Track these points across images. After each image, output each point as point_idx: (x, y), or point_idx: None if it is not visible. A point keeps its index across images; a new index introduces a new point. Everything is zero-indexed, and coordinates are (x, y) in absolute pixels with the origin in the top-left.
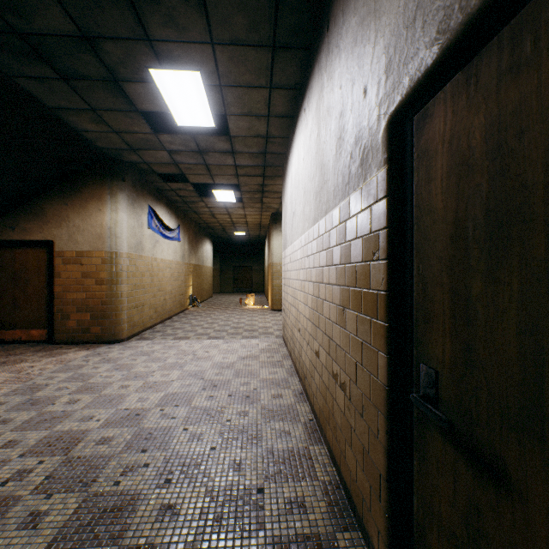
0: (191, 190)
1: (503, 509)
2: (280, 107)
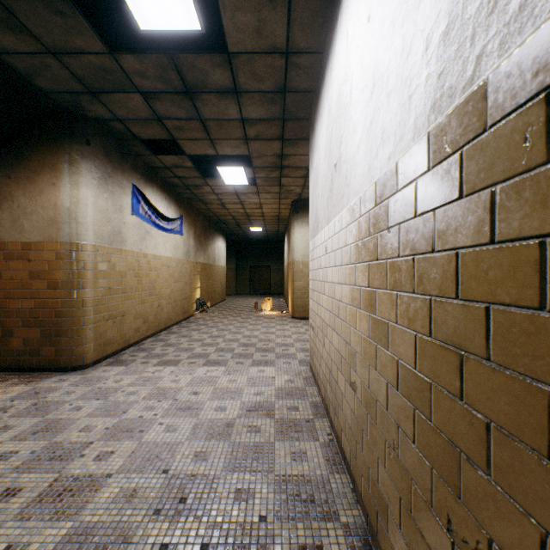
0: (190, 166)
1: None
2: None
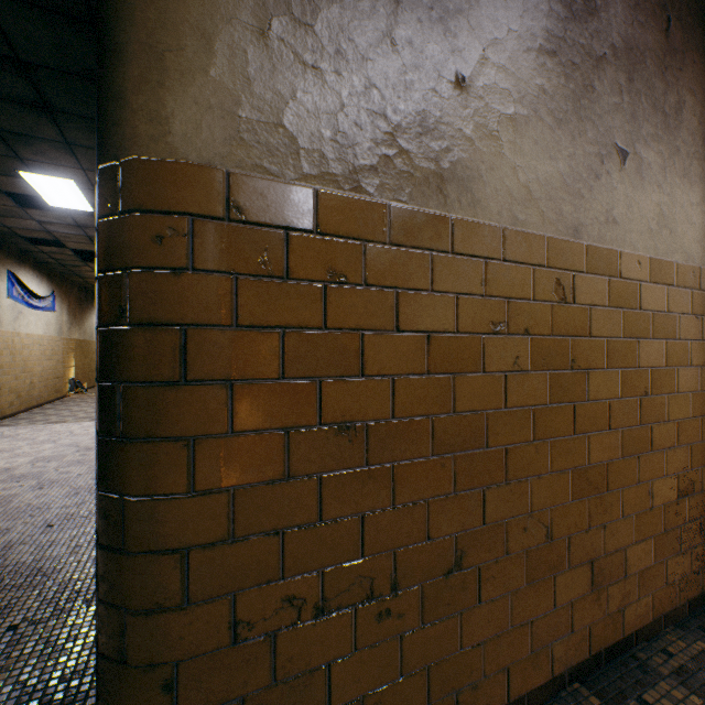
0: (71, 254)
1: None
2: None
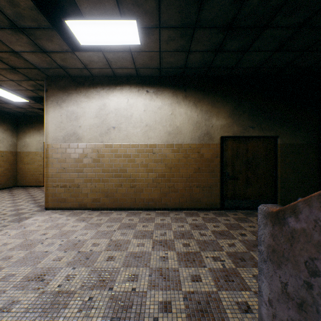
0: None
1: (238, 181)
2: (121, 71)
